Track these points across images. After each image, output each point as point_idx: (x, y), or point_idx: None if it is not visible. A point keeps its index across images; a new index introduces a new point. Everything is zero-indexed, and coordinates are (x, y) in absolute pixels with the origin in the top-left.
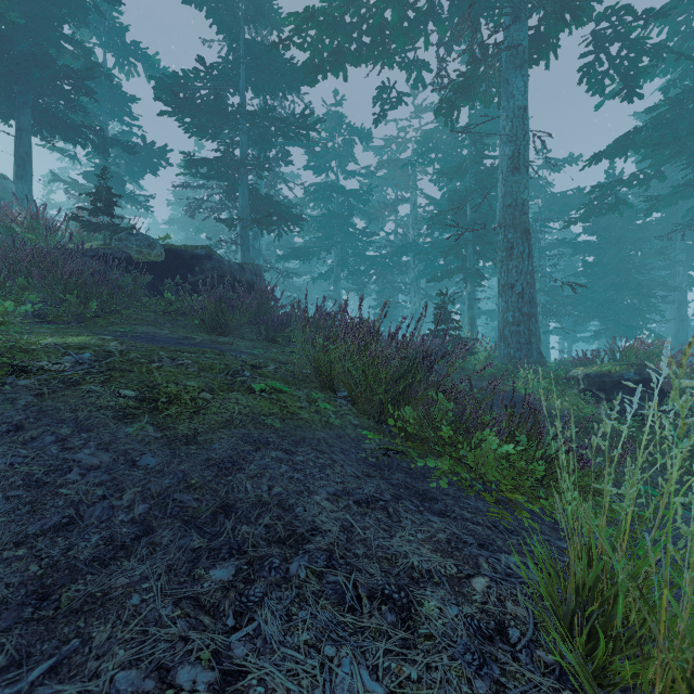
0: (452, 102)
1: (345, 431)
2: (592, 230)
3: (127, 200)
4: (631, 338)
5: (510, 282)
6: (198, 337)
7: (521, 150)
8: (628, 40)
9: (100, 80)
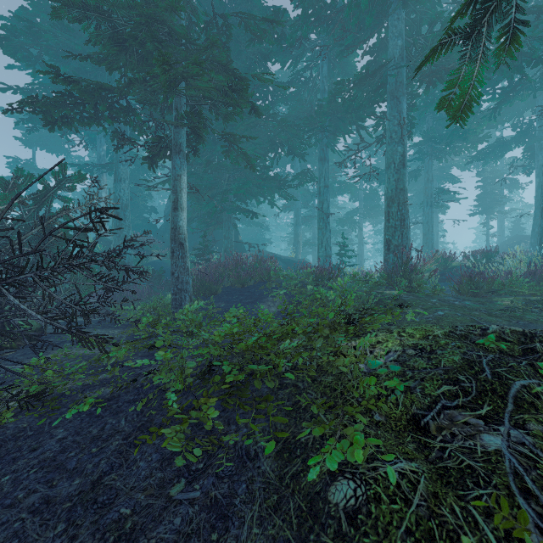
0: None
1: None
2: None
3: None
4: None
5: None
6: None
7: None
8: None
9: None
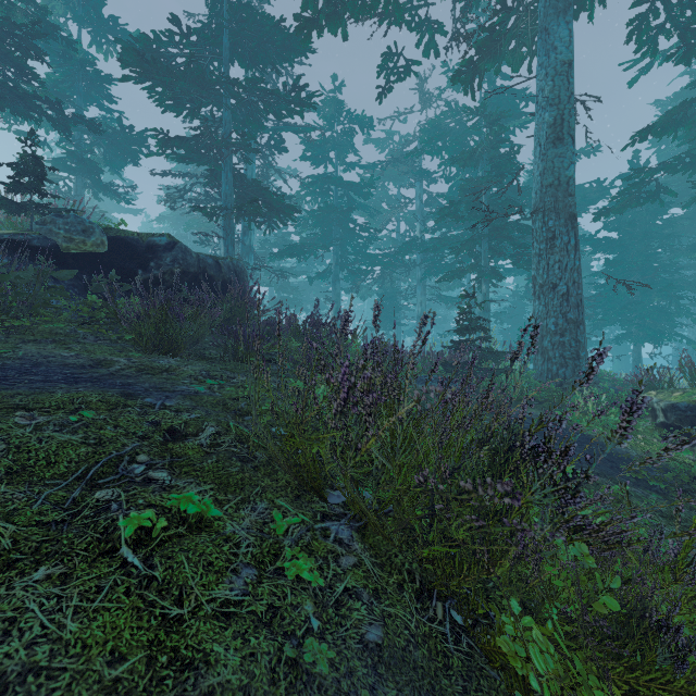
0: (474, 64)
1: None
2: (613, 226)
3: (104, 191)
4: (659, 344)
5: (551, 281)
6: (120, 362)
7: (564, 115)
8: None
9: (69, 55)
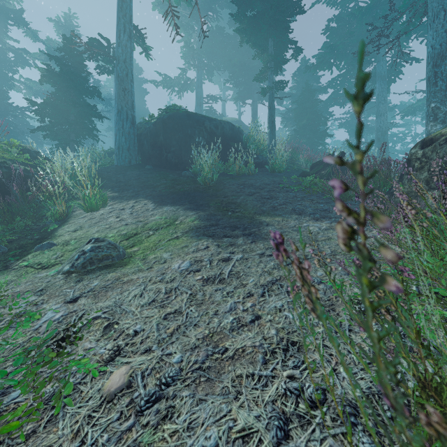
0: None
1: None
2: None
3: None
4: None
5: None
6: None
7: None
8: None
9: None
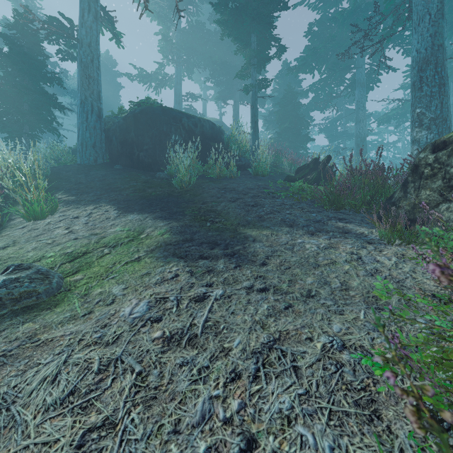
0: None
1: None
2: None
3: None
4: None
5: None
6: None
7: None
8: None
9: None
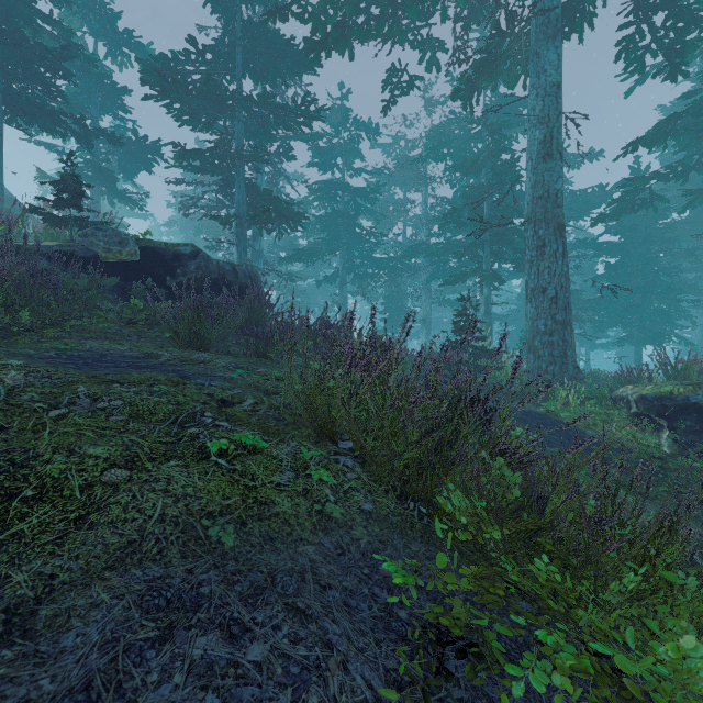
0: (472, 82)
1: (350, 531)
2: (615, 230)
3: (119, 198)
4: (659, 346)
5: (541, 285)
6: (165, 355)
7: (553, 133)
8: (676, 7)
9: (88, 69)
